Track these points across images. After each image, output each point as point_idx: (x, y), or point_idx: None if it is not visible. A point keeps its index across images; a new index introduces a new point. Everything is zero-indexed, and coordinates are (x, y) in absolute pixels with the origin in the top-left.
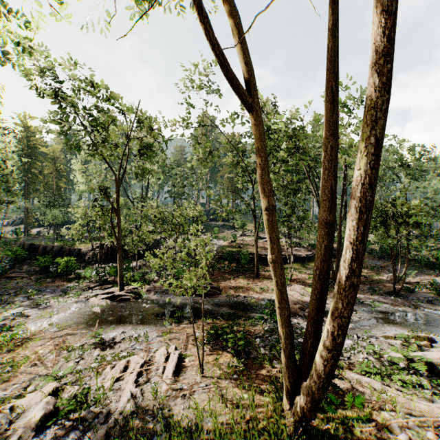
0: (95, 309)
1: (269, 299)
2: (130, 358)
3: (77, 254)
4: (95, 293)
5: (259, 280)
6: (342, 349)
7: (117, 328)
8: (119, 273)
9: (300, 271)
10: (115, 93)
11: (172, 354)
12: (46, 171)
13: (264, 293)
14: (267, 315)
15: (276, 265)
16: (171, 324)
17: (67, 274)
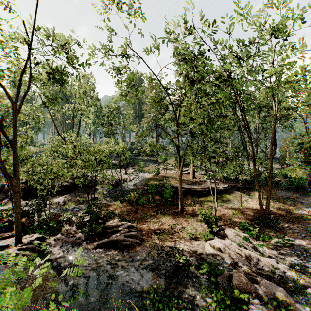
0: None
1: (201, 252)
2: None
3: (0, 190)
4: None
5: (184, 219)
6: None
7: None
8: (15, 222)
9: (221, 205)
10: None
11: None
12: None
13: (193, 240)
14: None
15: None
16: None
17: None
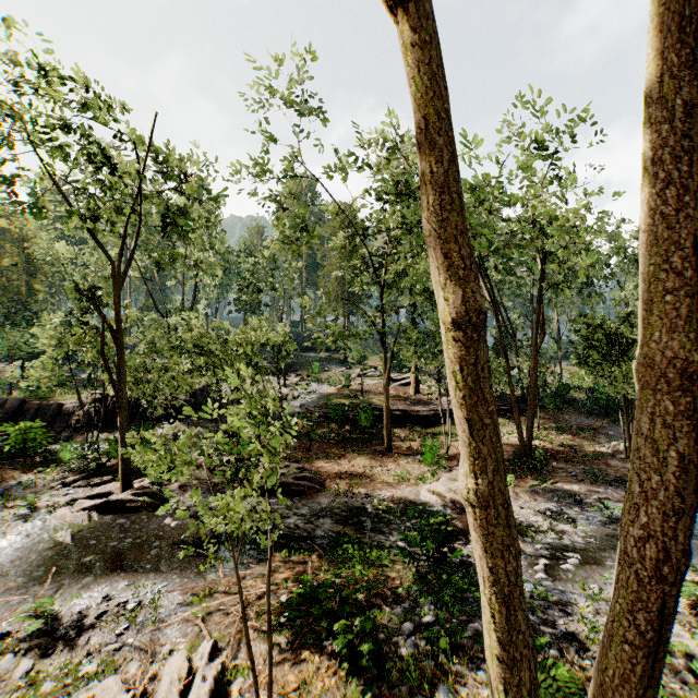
0: (59, 535)
1: (413, 499)
2: (95, 690)
3: (55, 414)
4: (71, 497)
5: (392, 458)
6: (579, 630)
7: (97, 585)
8: (122, 455)
9: None
10: (109, 97)
11: (199, 679)
12: (7, 261)
13: (402, 486)
14: (414, 545)
15: (490, 512)
16: (216, 570)
17: (27, 455)
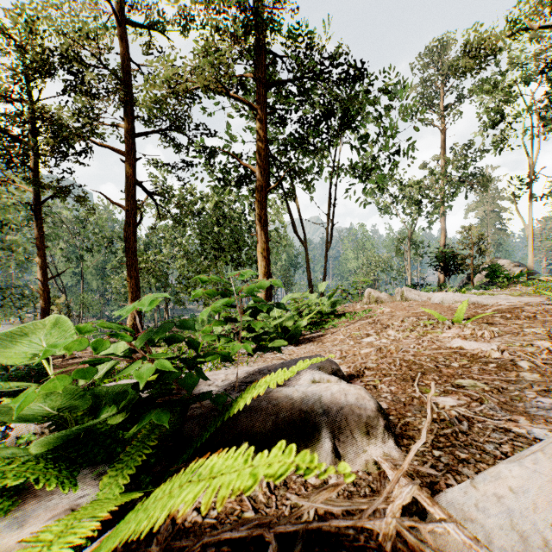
0: None
1: None
2: None
3: None
4: None
5: None
6: None
7: None
8: None
9: None
10: None
11: None
12: None
13: None
14: None
15: None
16: None
17: None
